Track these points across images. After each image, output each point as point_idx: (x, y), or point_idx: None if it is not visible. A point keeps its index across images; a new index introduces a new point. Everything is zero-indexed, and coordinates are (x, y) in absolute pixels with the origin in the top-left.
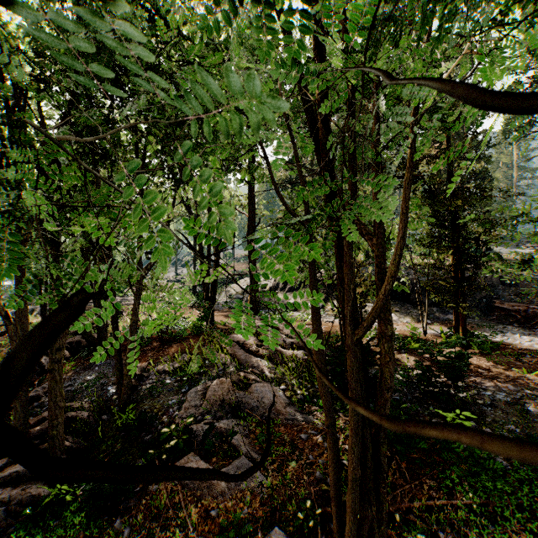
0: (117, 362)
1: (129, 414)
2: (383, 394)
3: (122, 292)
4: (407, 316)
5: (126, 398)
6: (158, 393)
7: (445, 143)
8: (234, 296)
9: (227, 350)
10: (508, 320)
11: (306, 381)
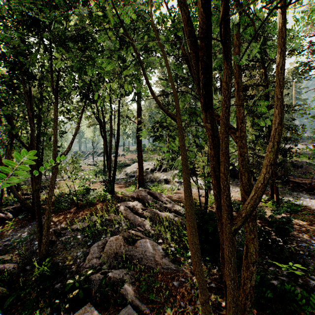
0: (38, 226)
1: (44, 267)
2: (249, 267)
3: (58, 172)
4: (237, 187)
5: (44, 252)
6: (70, 247)
7: (264, 76)
8: (128, 174)
9: (121, 213)
10: (299, 189)
11: (176, 236)
